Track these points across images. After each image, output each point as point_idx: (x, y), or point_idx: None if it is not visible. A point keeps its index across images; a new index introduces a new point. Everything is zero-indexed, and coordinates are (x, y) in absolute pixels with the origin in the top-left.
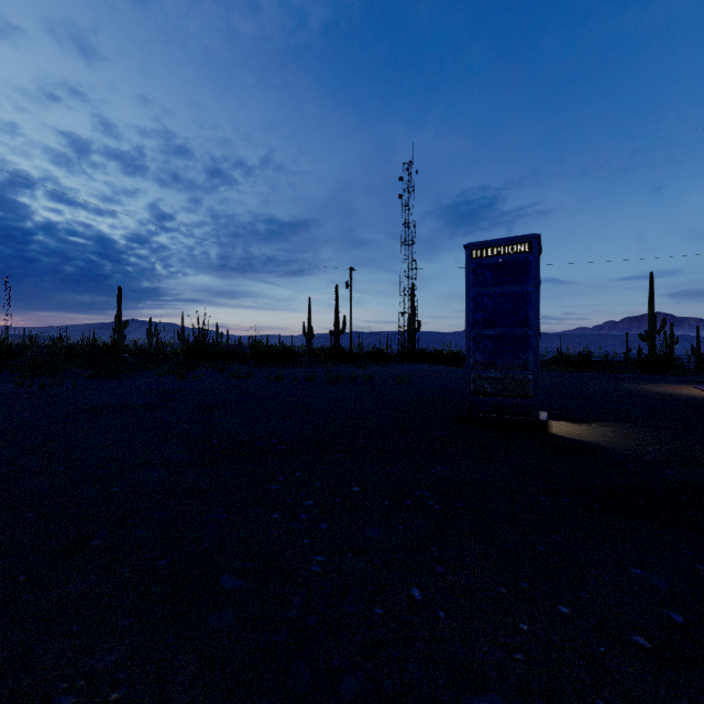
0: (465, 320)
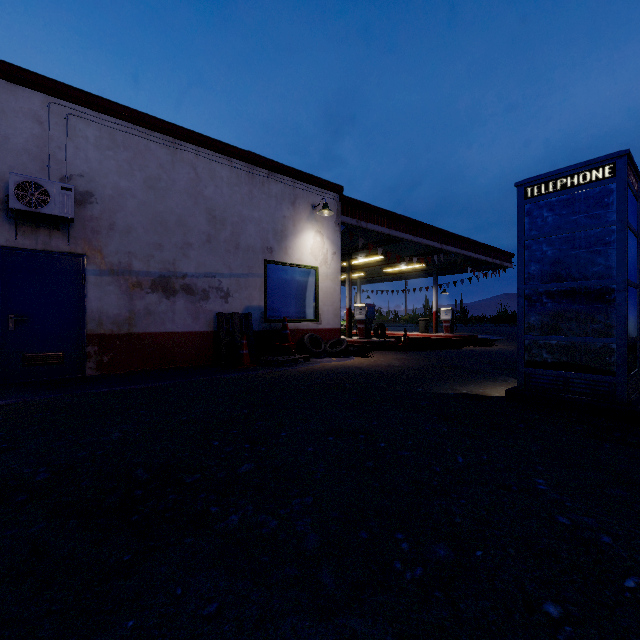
0: (638, 273)
